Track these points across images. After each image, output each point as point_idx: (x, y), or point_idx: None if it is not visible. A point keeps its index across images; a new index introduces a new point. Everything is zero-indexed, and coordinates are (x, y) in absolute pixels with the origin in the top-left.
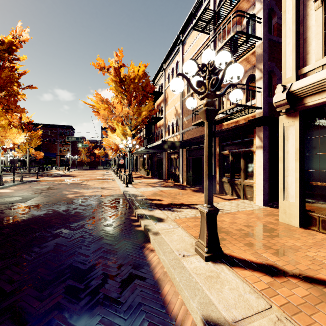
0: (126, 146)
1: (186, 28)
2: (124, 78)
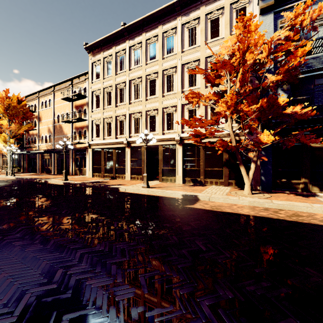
0: (9, 151)
1: (57, 85)
2: (9, 106)
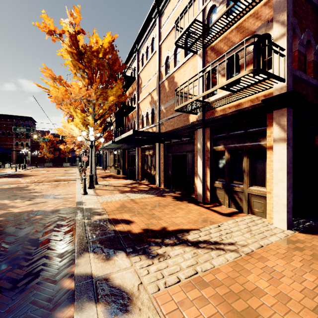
0: (86, 140)
1: None
2: (83, 49)
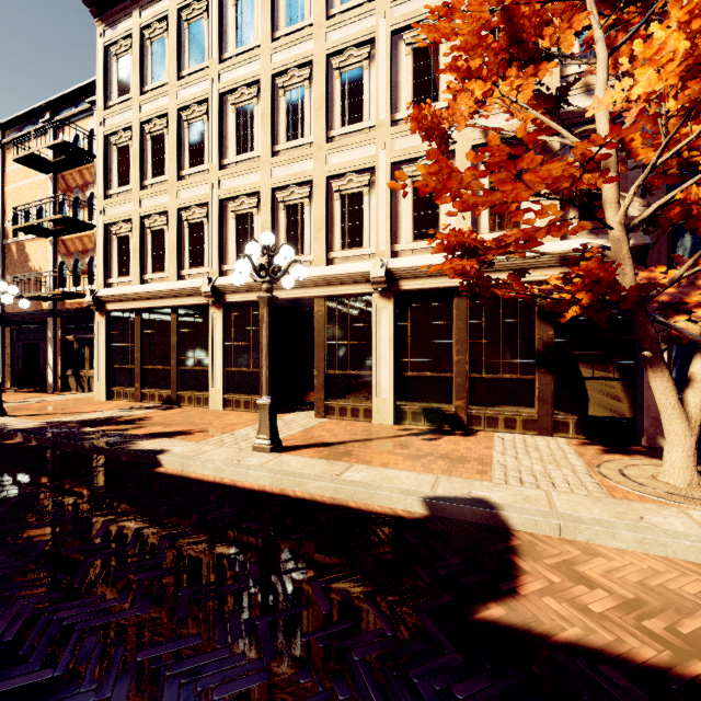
0: None
1: (10, 128)
2: None
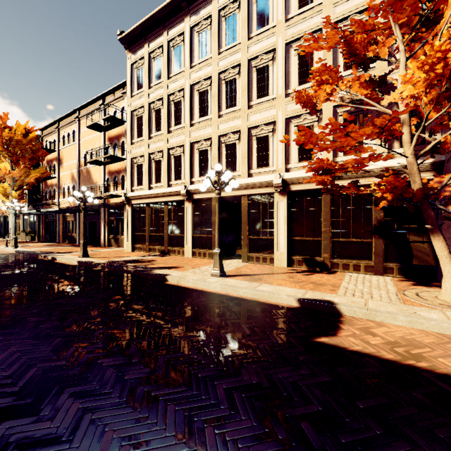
0: (10, 209)
1: (83, 109)
2: (9, 140)
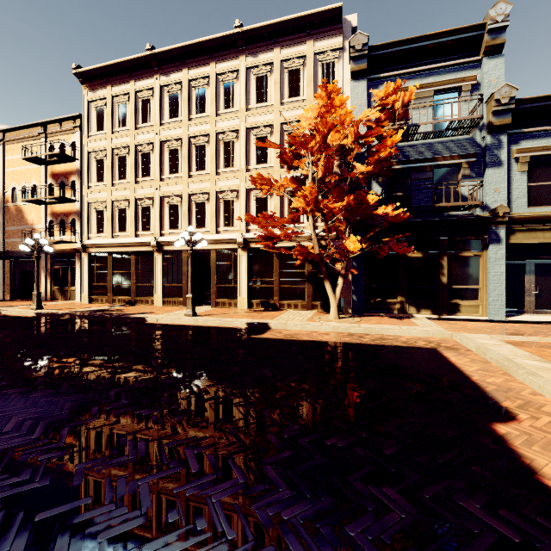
0: None
1: (10, 131)
2: None
